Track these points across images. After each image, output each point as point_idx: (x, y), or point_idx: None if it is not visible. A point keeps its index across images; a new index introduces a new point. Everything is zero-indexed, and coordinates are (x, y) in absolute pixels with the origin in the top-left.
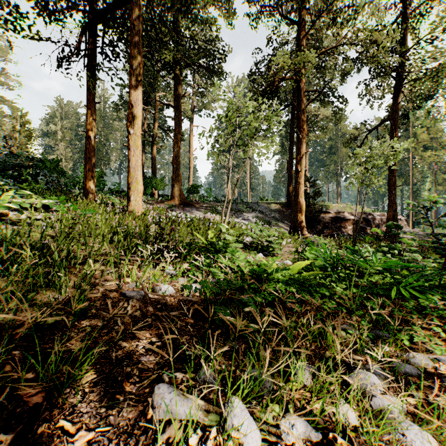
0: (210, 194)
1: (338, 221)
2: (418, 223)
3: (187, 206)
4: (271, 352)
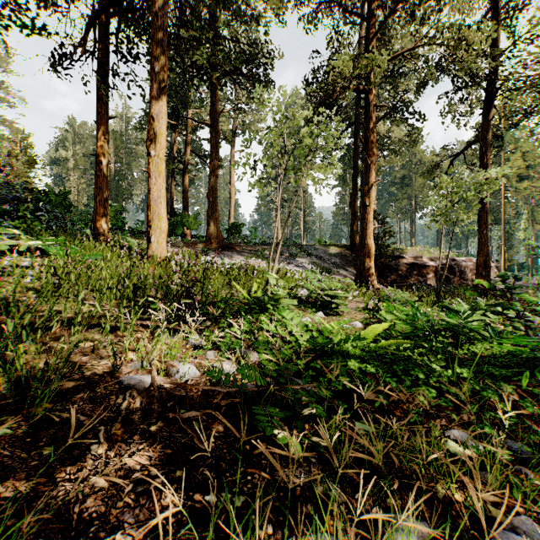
0: (255, 235)
1: (414, 268)
2: (511, 270)
3: (226, 250)
4: (348, 490)
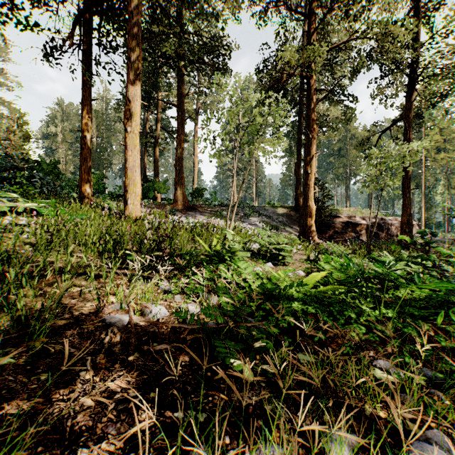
0: (215, 198)
1: (349, 226)
2: (430, 228)
3: (191, 210)
4: (292, 409)
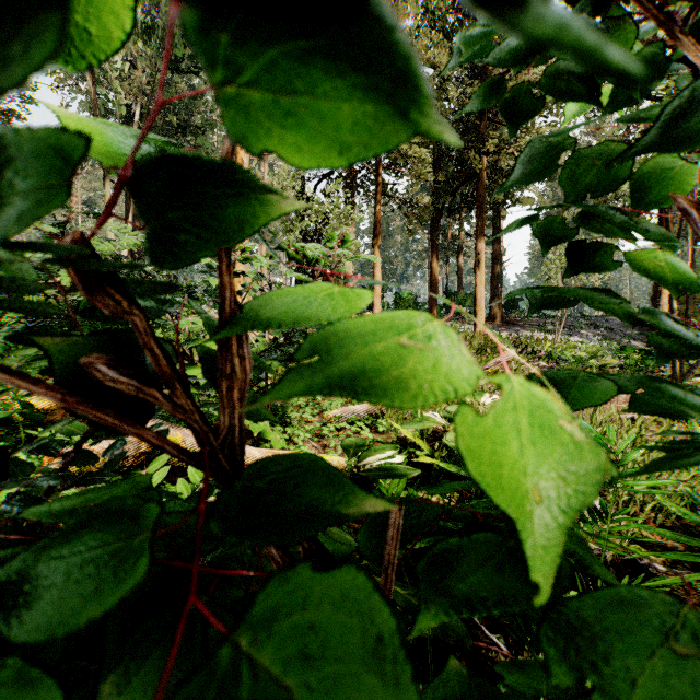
0: None
1: None
2: None
3: (508, 325)
4: None
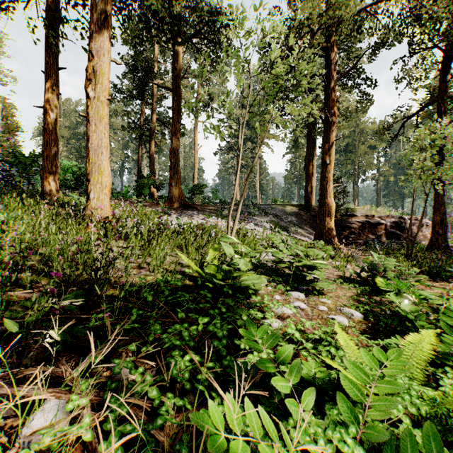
0: (216, 196)
1: (366, 226)
2: None
3: (187, 209)
4: None
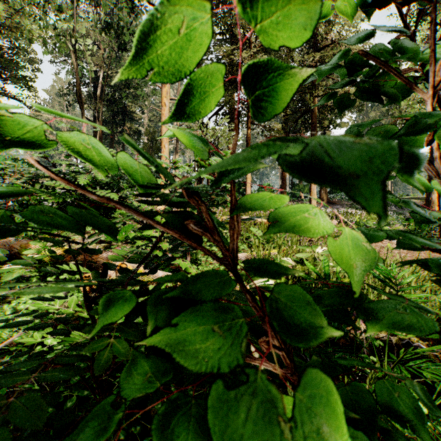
0: None
1: None
2: None
3: (331, 204)
4: None
